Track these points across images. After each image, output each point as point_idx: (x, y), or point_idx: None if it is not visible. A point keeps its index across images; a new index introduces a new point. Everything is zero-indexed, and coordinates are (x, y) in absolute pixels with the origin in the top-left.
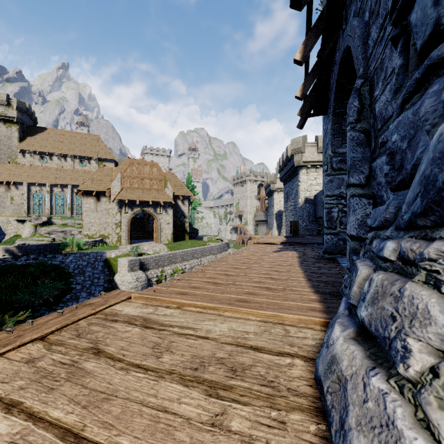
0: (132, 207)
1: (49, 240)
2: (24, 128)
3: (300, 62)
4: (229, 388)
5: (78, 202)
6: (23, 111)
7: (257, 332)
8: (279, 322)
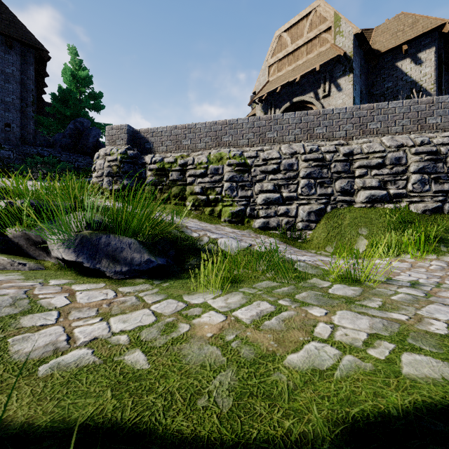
0: (280, 106)
1: None
2: None
3: None
4: None
5: None
6: None
7: None
8: None
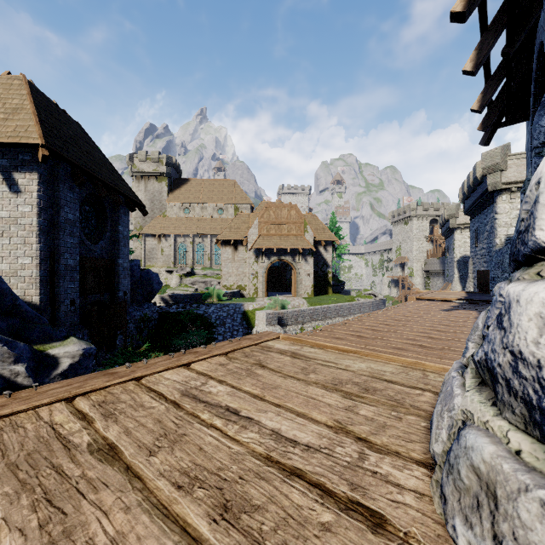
0: (269, 256)
1: (193, 290)
2: (171, 182)
3: (471, 73)
4: (362, 399)
5: (216, 252)
6: (171, 165)
7: (394, 372)
8: (420, 369)
